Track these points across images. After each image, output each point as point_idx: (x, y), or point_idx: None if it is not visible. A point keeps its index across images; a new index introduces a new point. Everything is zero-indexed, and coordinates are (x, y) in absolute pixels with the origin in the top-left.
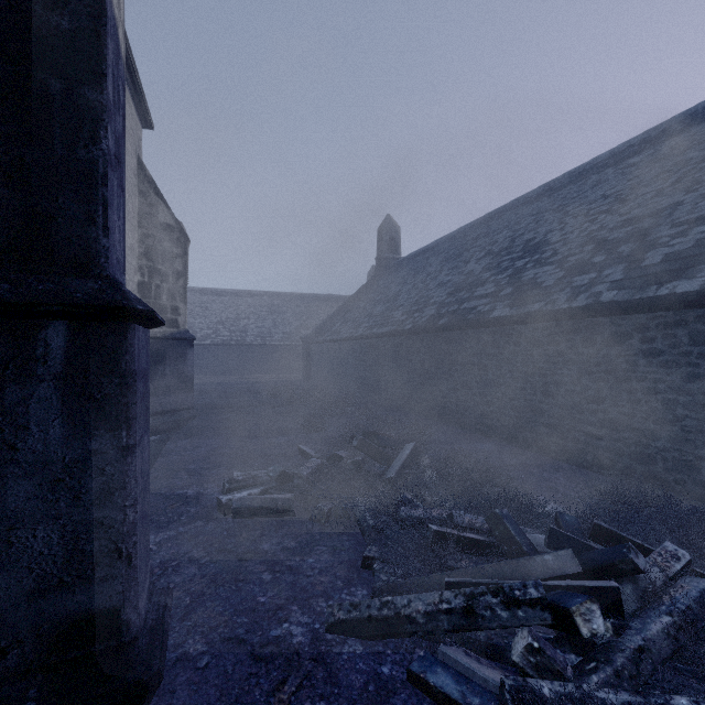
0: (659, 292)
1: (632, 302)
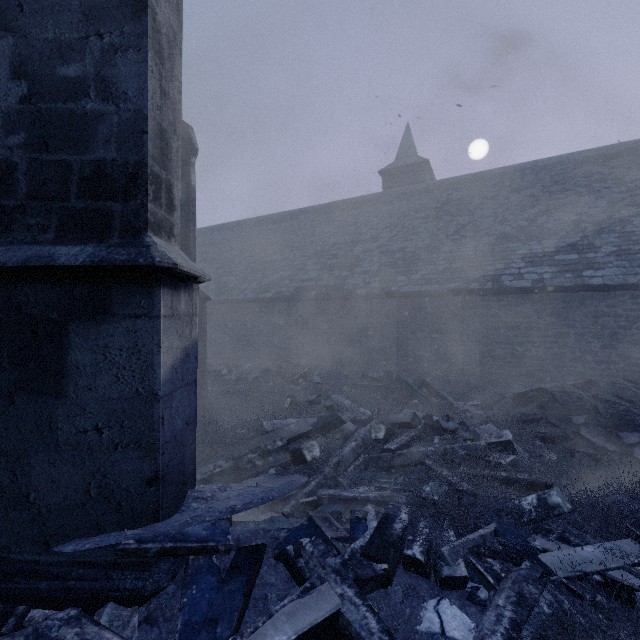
0: (262, 296)
1: (255, 299)
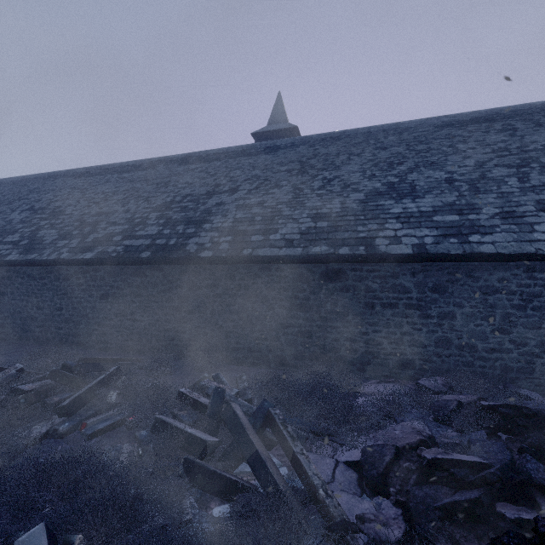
0: (80, 257)
1: (70, 260)
